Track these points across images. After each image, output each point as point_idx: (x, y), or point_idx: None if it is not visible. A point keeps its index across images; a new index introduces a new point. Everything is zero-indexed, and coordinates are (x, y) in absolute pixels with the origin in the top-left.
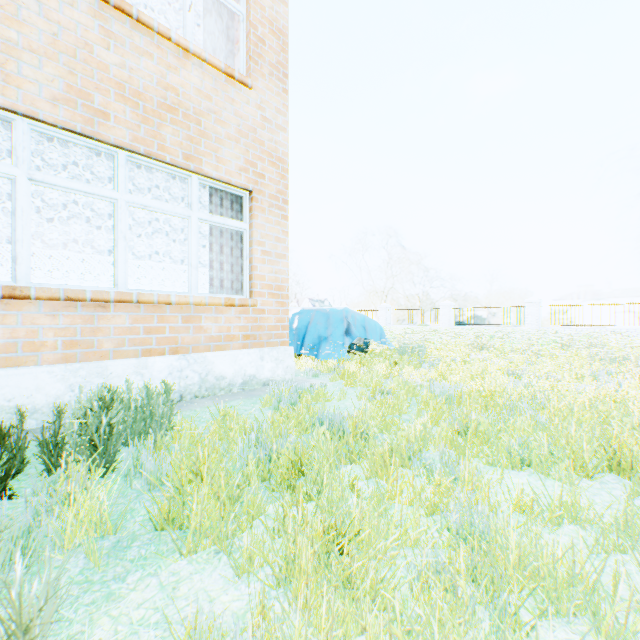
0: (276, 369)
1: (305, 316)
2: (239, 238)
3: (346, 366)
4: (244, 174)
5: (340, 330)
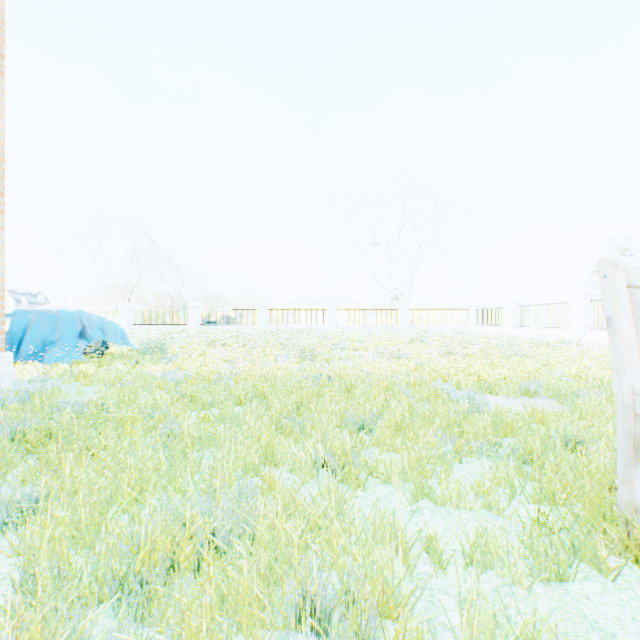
0: None
1: (23, 318)
2: None
3: (83, 368)
4: None
5: (74, 333)
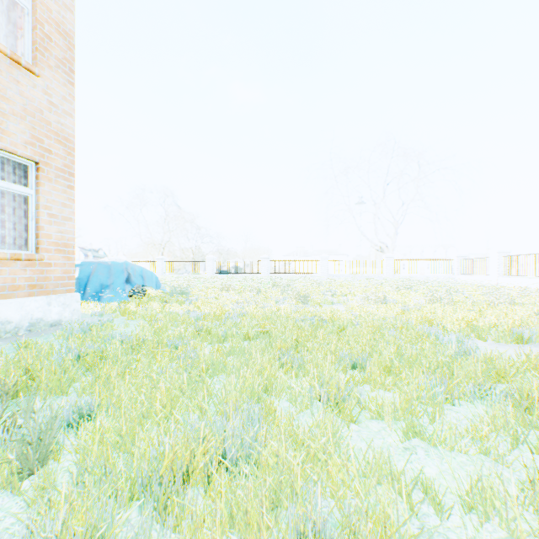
0: (64, 312)
1: (87, 268)
2: (23, 200)
3: (128, 306)
4: (30, 147)
5: (122, 279)
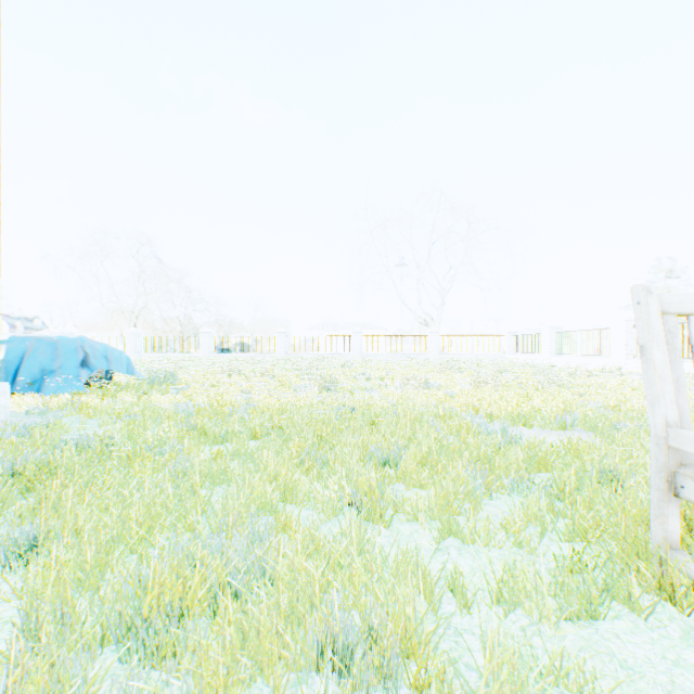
0: None
1: (19, 345)
2: None
3: (85, 400)
4: None
5: (75, 361)
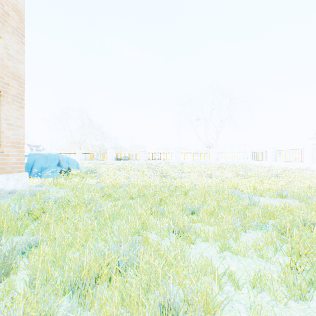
0: (17, 184)
1: (33, 157)
2: None
3: (59, 180)
4: None
5: (55, 164)
